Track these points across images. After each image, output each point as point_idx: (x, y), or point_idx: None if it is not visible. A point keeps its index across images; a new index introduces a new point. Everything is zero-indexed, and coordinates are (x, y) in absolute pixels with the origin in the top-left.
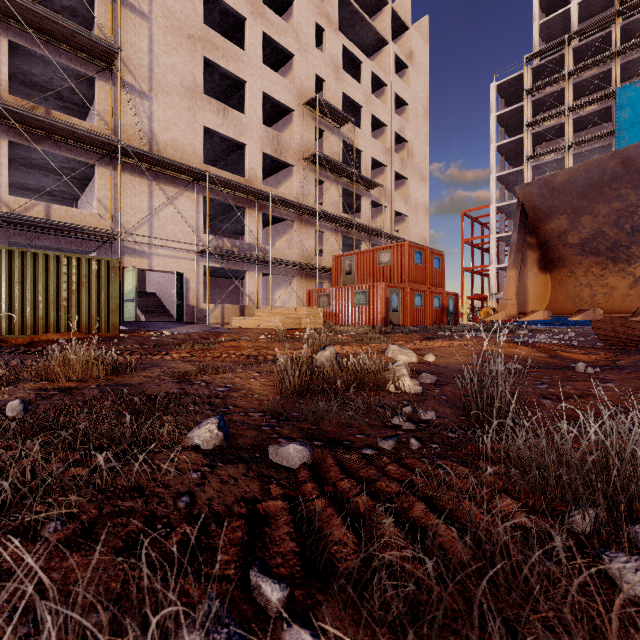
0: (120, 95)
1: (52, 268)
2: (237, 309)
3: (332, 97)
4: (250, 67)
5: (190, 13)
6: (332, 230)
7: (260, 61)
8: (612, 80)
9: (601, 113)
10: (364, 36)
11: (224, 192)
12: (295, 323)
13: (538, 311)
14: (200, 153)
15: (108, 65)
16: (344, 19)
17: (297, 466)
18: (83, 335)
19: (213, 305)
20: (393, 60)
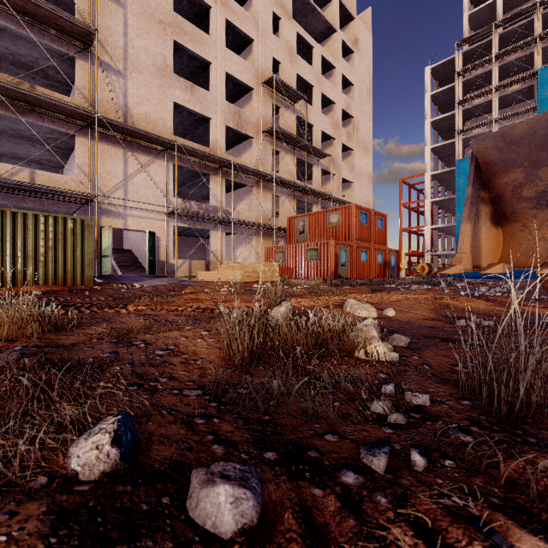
0: (97, 72)
1: (30, 226)
2: (203, 264)
3: (287, 77)
4: (214, 50)
5: (161, 1)
6: (287, 195)
7: (223, 45)
8: (534, 62)
9: (524, 91)
10: (315, 25)
11: (191, 160)
12: (254, 276)
13: (498, 264)
14: (170, 125)
15: (87, 46)
16: (297, 10)
17: (230, 534)
18: (59, 287)
19: (181, 260)
20: (340, 46)
